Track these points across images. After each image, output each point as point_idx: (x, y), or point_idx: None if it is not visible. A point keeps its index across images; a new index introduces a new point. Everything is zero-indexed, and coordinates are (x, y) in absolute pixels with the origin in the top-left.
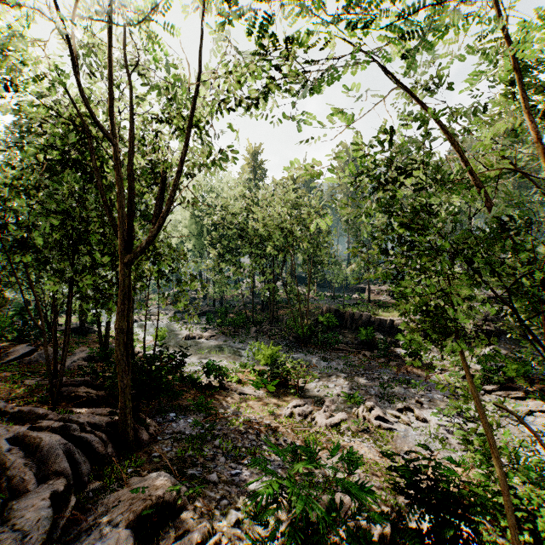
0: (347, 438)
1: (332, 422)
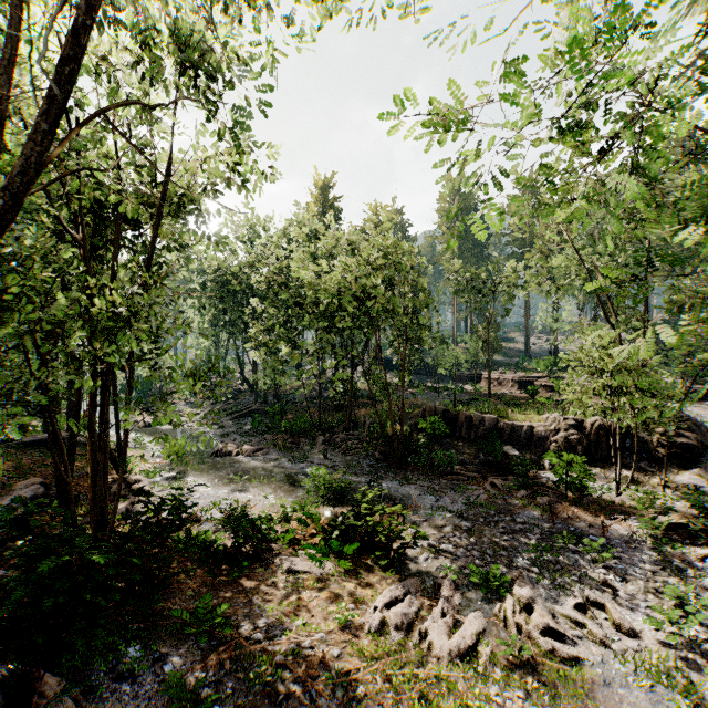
0: (494, 688)
1: (462, 646)
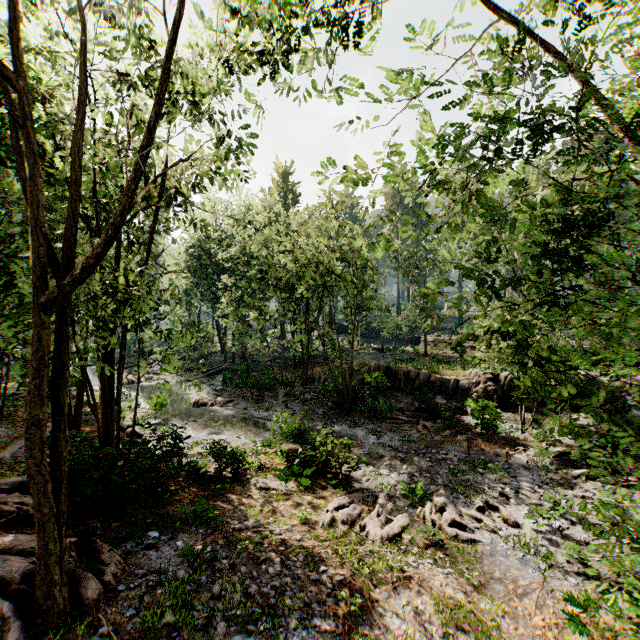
0: (412, 558)
1: (390, 533)
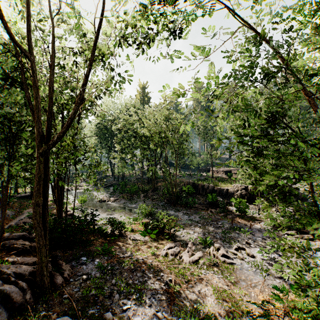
0: (203, 271)
1: (193, 260)
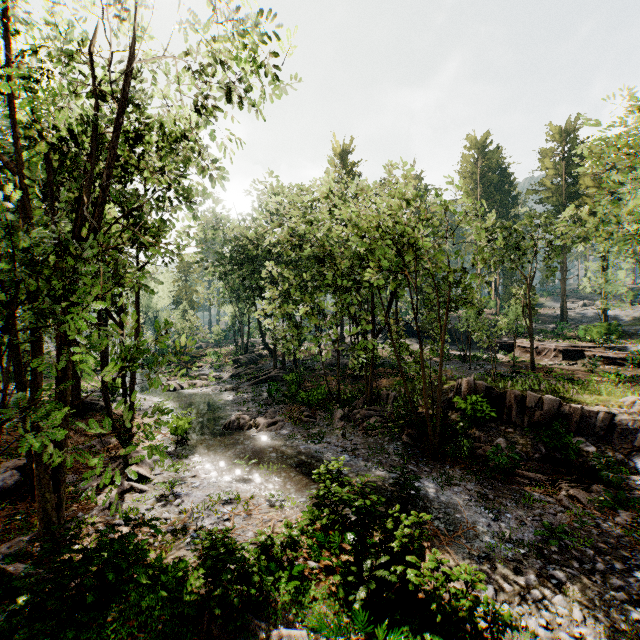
0: None
1: None
